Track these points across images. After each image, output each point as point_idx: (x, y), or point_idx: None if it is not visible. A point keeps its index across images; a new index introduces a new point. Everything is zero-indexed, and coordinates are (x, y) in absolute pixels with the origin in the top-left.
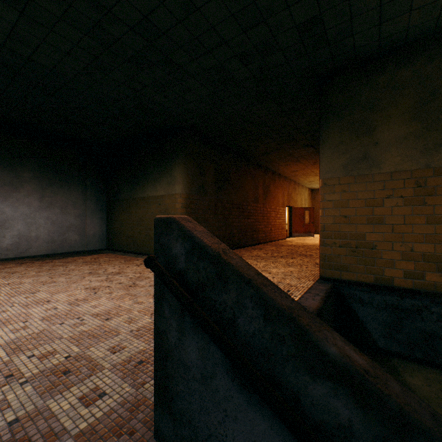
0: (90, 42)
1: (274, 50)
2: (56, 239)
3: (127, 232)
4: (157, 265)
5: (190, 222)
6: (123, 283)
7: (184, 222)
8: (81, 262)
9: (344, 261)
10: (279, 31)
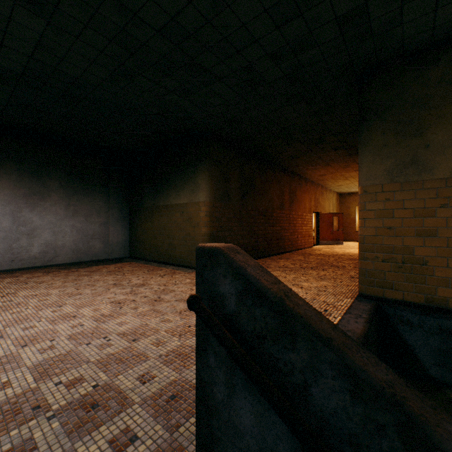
0: (115, 48)
1: (310, 46)
2: (81, 247)
3: (150, 240)
4: (203, 308)
5: (239, 253)
6: (148, 297)
7: (232, 254)
8: (105, 271)
9: (388, 277)
10: (317, 25)
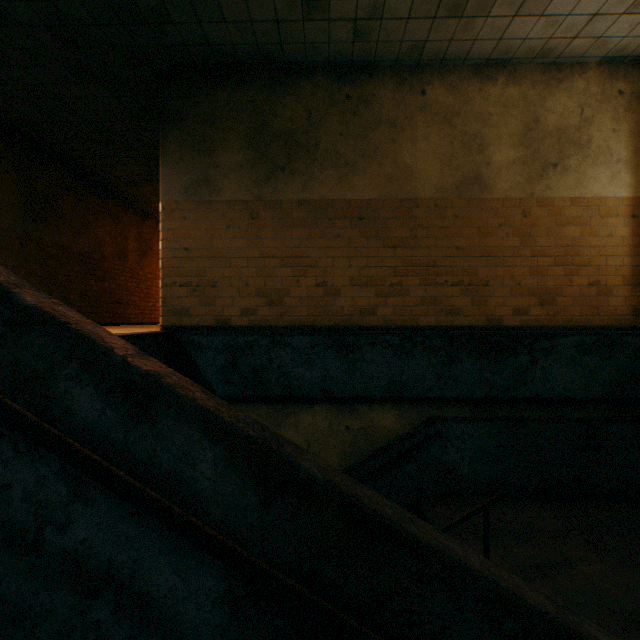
0: None
1: None
2: None
3: None
4: None
5: None
6: None
7: None
8: None
9: (185, 303)
10: None
